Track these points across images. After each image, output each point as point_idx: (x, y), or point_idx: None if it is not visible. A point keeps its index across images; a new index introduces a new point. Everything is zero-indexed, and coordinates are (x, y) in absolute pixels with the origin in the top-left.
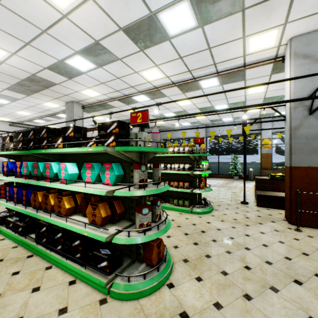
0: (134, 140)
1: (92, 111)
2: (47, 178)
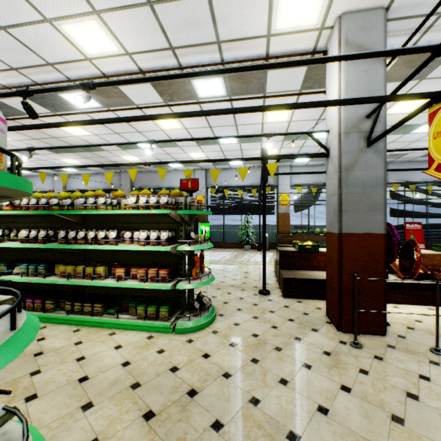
0: None
1: None
2: None
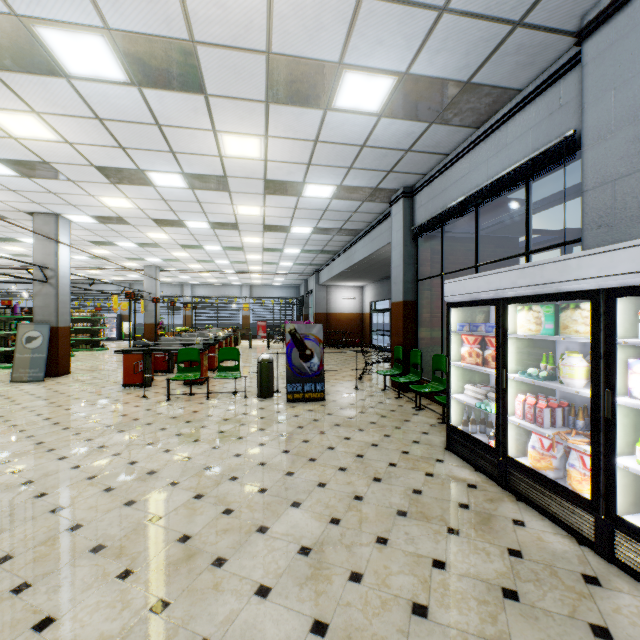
0: None
1: None
2: None
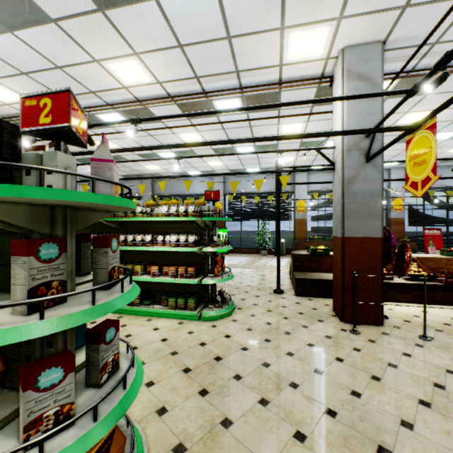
0: None
1: None
2: None
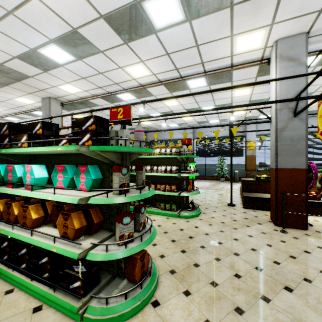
0: (113, 138)
1: (72, 108)
2: (9, 183)
